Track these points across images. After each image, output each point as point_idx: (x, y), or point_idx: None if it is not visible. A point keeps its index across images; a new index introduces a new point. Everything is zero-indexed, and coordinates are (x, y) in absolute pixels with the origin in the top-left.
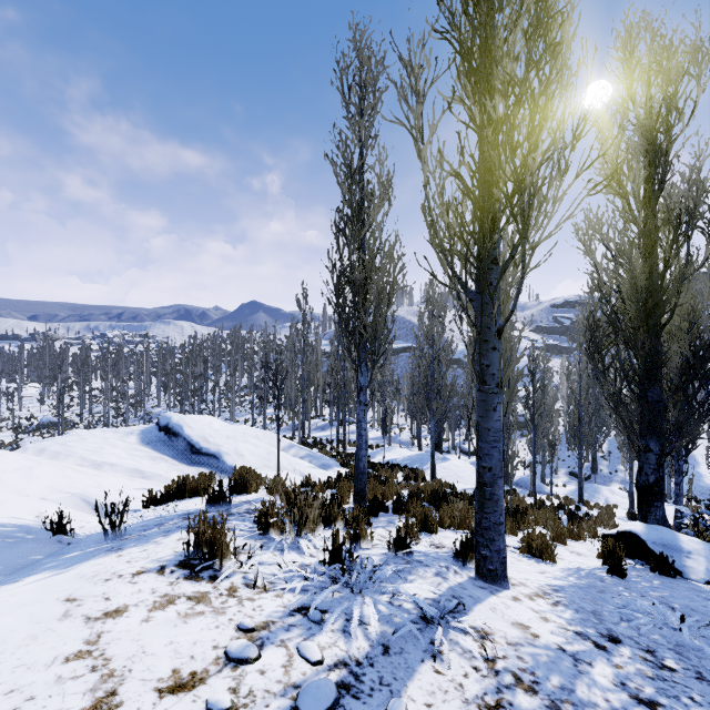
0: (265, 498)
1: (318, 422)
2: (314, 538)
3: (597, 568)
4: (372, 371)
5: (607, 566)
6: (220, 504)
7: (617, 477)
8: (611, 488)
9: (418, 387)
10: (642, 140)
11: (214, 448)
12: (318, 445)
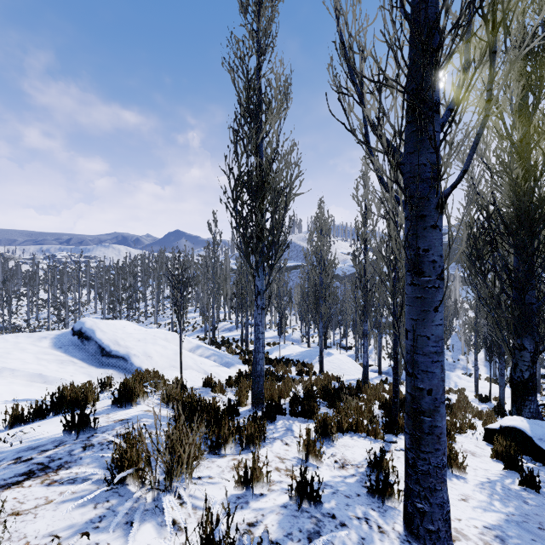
0: (151, 411)
1: (227, 324)
2: (188, 490)
3: (503, 476)
4: (269, 274)
5: (508, 470)
6: (82, 429)
7: (459, 365)
8: (458, 374)
9: (307, 296)
10: (524, 57)
11: (123, 351)
12: (226, 343)
